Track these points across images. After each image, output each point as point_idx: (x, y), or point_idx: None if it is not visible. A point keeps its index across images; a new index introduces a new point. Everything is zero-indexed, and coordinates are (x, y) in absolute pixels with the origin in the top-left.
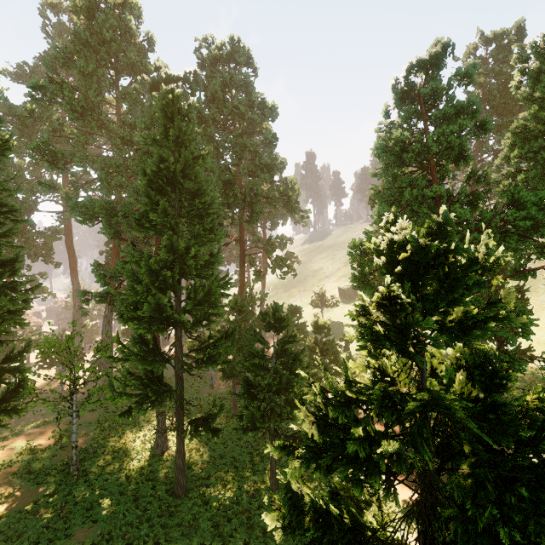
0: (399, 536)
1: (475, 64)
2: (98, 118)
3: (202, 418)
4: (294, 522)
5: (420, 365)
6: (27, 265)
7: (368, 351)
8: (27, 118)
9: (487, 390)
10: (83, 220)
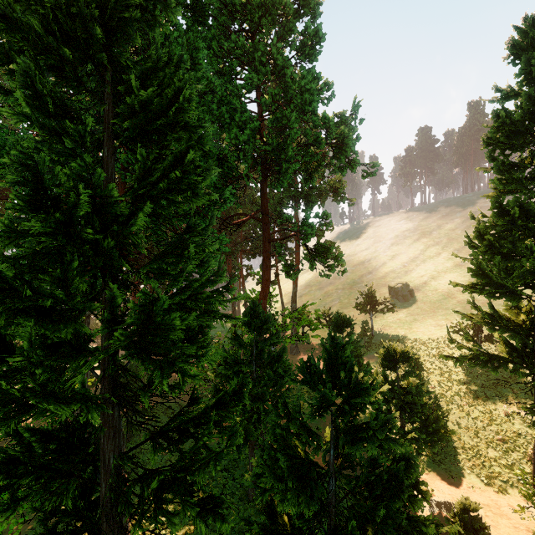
0: None
1: None
2: None
3: None
4: None
5: None
6: None
7: None
8: None
9: None
10: None
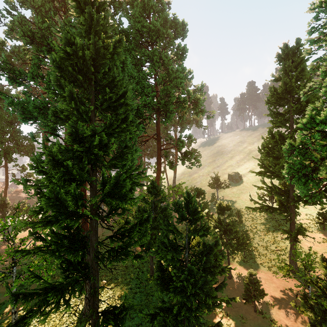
0: None
1: None
2: (47, 44)
3: (113, 311)
4: None
5: None
6: (14, 158)
7: None
8: (1, 50)
9: None
10: (25, 119)
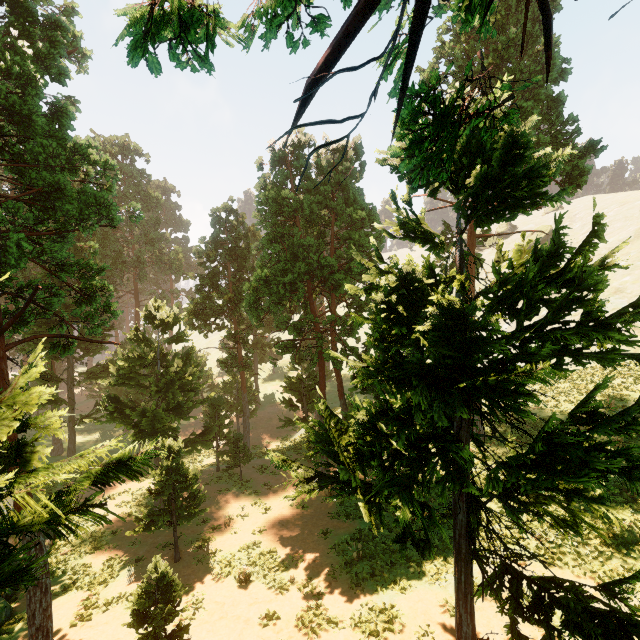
0: (208, 460)
1: (244, 215)
2: None
3: (88, 414)
4: (109, 404)
5: (158, 351)
6: None
7: (139, 346)
8: None
9: (186, 359)
10: None
